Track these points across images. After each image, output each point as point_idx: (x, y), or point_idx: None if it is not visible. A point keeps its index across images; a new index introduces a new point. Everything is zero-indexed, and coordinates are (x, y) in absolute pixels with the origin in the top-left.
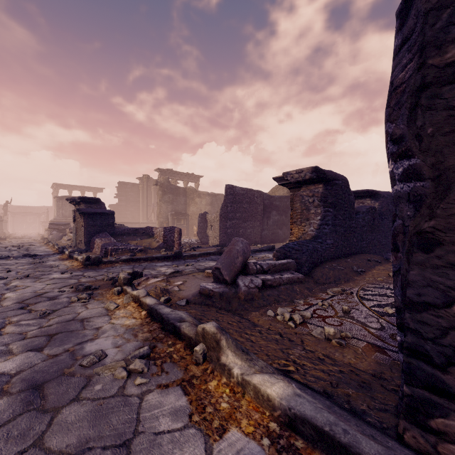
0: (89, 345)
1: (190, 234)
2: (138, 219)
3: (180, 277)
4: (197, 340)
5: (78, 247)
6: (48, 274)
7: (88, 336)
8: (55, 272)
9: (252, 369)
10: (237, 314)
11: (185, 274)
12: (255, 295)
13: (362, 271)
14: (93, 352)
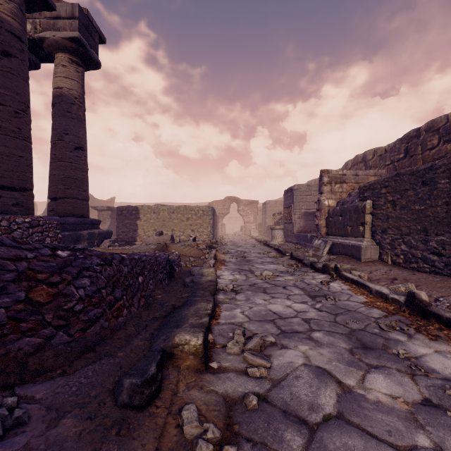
0: None
1: None
2: None
3: None
4: None
5: None
6: None
7: None
8: None
9: None
10: None
11: None
12: None
13: None
14: None
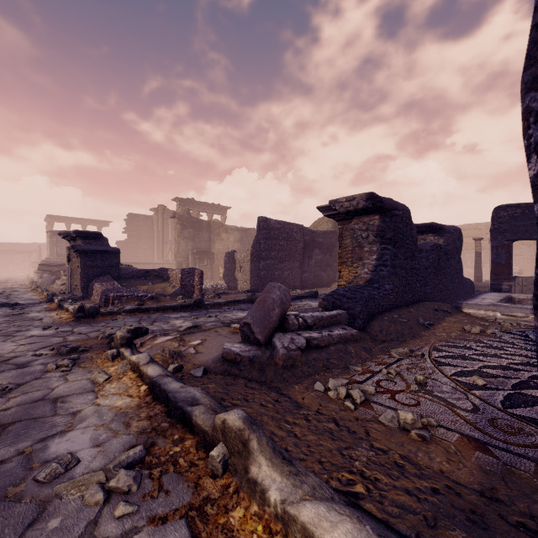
0: (56, 443)
1: (215, 278)
2: (152, 259)
3: (199, 334)
4: (214, 438)
5: (74, 293)
6: (26, 329)
7: (58, 427)
8: (35, 327)
9: (299, 491)
10: (274, 388)
11: (206, 329)
12: (297, 359)
13: (430, 324)
14: (60, 454)
